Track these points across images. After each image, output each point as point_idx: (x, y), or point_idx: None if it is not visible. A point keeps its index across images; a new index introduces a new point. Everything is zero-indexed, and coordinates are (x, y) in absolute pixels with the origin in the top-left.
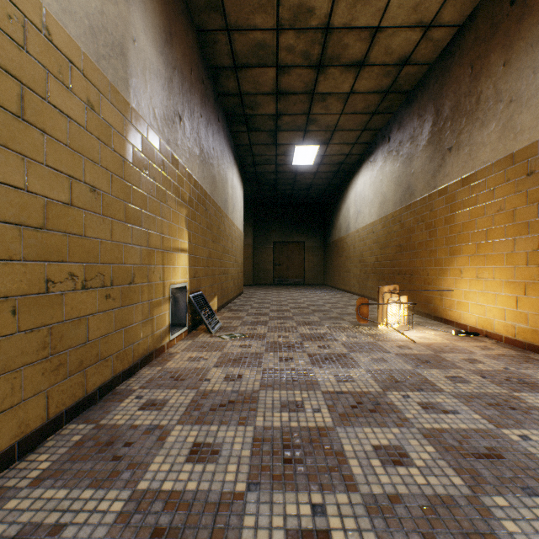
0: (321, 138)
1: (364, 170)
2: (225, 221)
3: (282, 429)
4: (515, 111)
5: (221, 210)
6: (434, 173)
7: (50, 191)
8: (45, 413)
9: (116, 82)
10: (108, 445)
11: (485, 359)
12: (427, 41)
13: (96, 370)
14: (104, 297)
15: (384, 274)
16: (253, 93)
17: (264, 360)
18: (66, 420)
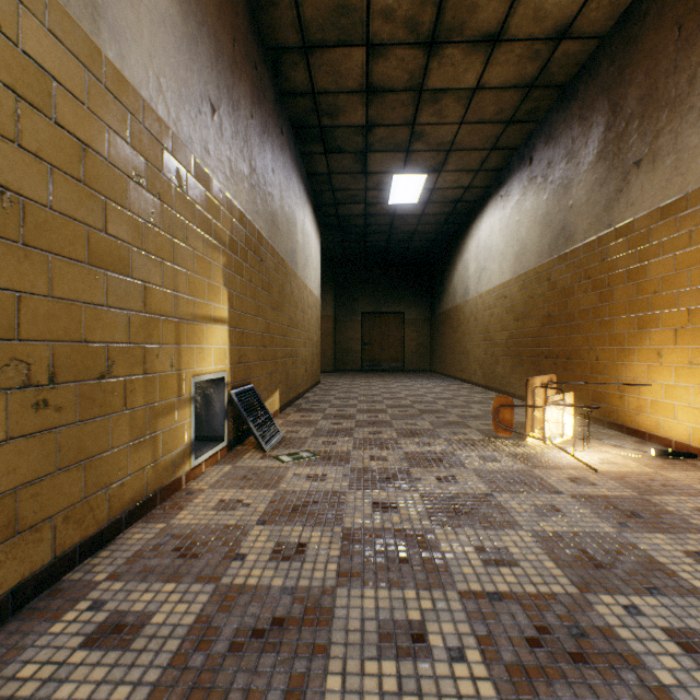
0: (430, 162)
1: (490, 209)
2: (292, 281)
3: None
4: None
5: (285, 263)
6: (609, 202)
7: None
8: None
9: None
10: None
11: None
12: None
13: (5, 556)
14: (28, 407)
15: (523, 358)
16: (333, 90)
17: (346, 507)
18: None
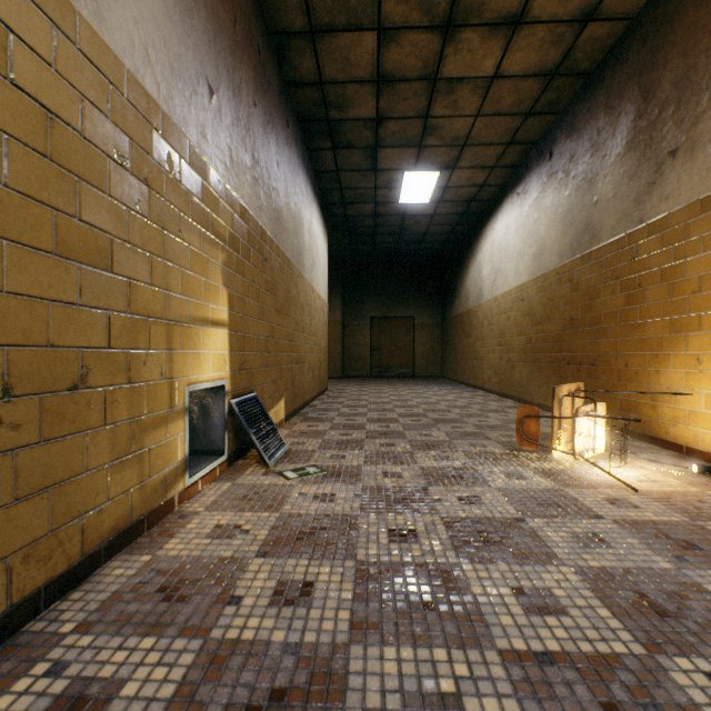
0: (443, 159)
1: (506, 208)
2: (298, 283)
3: None
4: None
5: (291, 264)
6: (640, 196)
7: None
8: None
9: None
10: None
11: None
12: None
13: None
14: None
15: (542, 364)
16: (341, 80)
17: (358, 535)
18: None
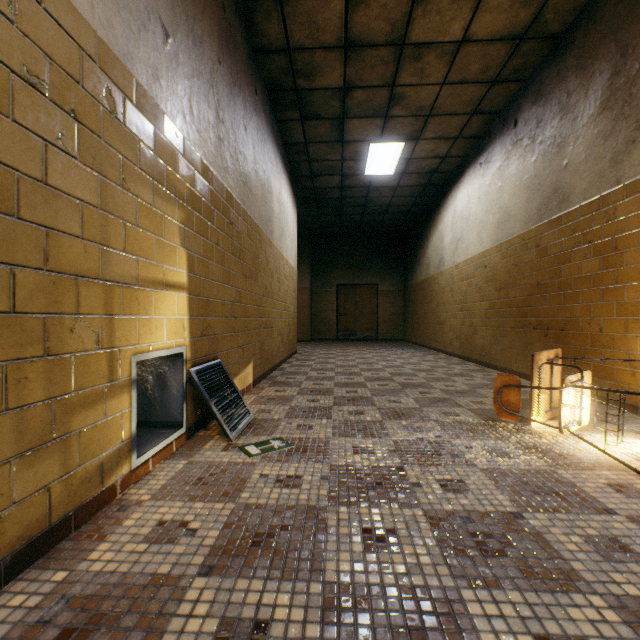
0: (408, 129)
1: (468, 178)
2: (267, 250)
3: None
4: None
5: (259, 230)
6: (618, 156)
7: None
8: None
9: None
10: None
11: None
12: None
13: None
14: None
15: (506, 328)
16: (309, 46)
17: (326, 538)
18: None
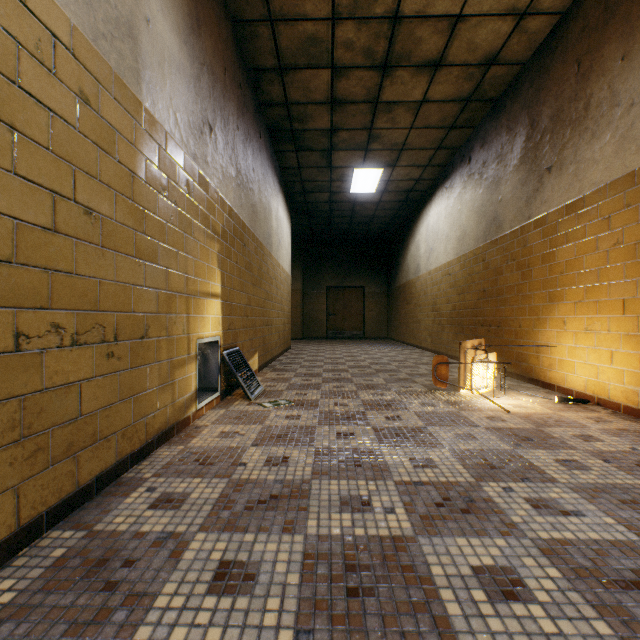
0: (385, 159)
1: (438, 199)
2: (268, 261)
3: (343, 540)
4: (639, 117)
5: (263, 246)
6: (529, 199)
7: (21, 210)
8: (13, 518)
9: (122, 72)
10: (100, 565)
11: (603, 435)
12: (520, 34)
13: (93, 454)
14: (104, 356)
15: (463, 326)
16: (303, 102)
17: (316, 436)
18: (47, 525)
